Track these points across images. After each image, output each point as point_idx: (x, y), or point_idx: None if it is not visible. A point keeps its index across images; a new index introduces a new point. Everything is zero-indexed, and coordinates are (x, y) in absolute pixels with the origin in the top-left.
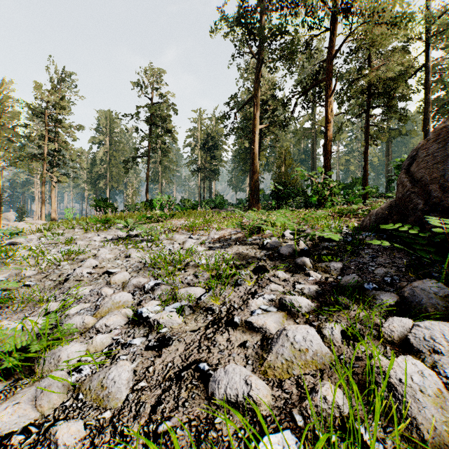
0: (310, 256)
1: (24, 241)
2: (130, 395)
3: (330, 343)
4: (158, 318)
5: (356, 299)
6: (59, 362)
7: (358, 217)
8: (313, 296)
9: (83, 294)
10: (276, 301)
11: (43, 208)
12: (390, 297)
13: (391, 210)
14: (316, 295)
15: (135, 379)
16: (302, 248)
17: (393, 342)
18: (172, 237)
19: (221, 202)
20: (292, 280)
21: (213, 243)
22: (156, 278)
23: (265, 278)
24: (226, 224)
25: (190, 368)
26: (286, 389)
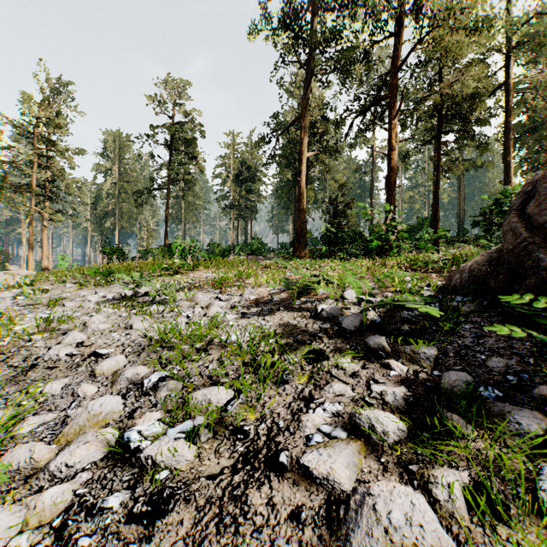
0: (385, 332)
1: None
2: None
3: (450, 518)
4: (153, 453)
5: (472, 417)
6: None
7: (438, 271)
8: (401, 408)
9: (51, 393)
10: (344, 416)
11: (31, 253)
12: (533, 420)
13: (492, 265)
14: (405, 407)
15: None
16: (371, 319)
17: None
18: (193, 297)
19: (259, 247)
20: (365, 376)
21: (248, 308)
22: (163, 365)
23: (323, 369)
24: (266, 279)
25: None
26: None
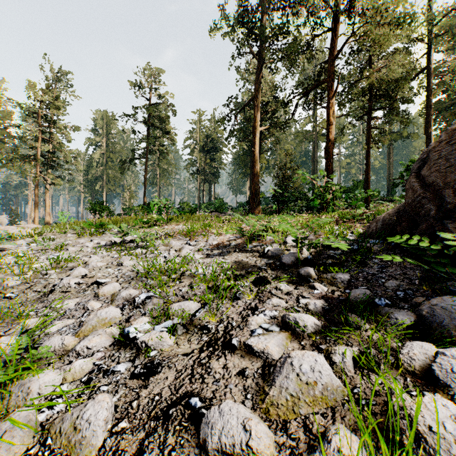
0: (314, 265)
1: (13, 247)
2: (108, 439)
3: (341, 372)
4: (146, 339)
5: (367, 317)
6: (28, 395)
7: (363, 223)
8: (319, 313)
9: (68, 308)
10: (279, 318)
11: (37, 211)
12: (406, 316)
13: (399, 215)
14: (322, 312)
15: (115, 417)
16: (305, 257)
17: (414, 373)
18: (168, 243)
19: (221, 205)
20: (296, 294)
21: (211, 250)
22: (148, 289)
23: (266, 290)
24: (226, 230)
25: (180, 404)
26: (292, 433)
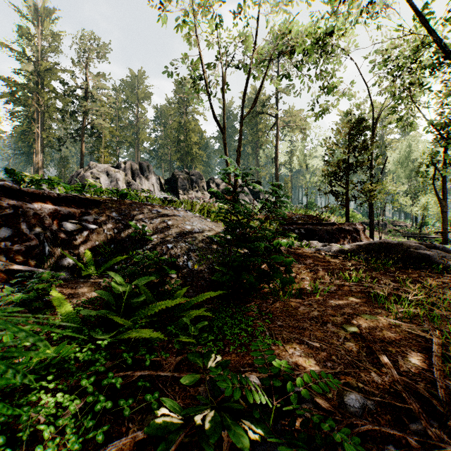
0: None
1: None
2: None
3: None
4: None
5: None
6: None
7: None
8: None
9: None
10: None
11: None
12: None
13: None
14: None
15: None
16: None
17: None
18: None
19: None
20: None
21: None
22: None
23: None
24: None
25: None
26: None
